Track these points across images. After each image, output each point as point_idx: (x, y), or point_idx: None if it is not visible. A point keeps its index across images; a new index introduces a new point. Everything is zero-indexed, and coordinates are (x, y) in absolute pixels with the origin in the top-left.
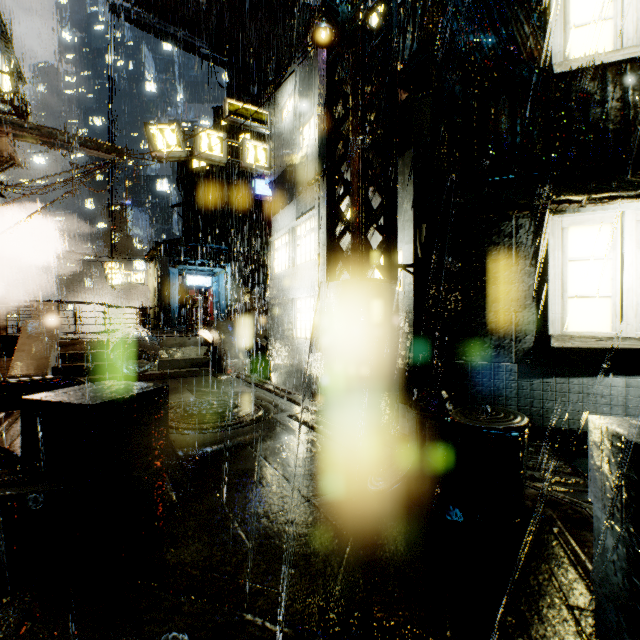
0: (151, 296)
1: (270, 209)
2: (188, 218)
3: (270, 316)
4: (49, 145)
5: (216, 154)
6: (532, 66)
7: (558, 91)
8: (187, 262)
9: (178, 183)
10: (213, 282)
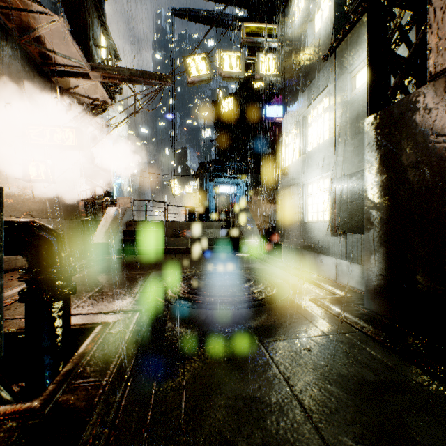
0: (197, 201)
1: (279, 131)
2: (221, 148)
3: (281, 205)
4: (121, 82)
5: (235, 71)
6: None
7: None
8: (219, 176)
9: (215, 125)
10: (237, 190)
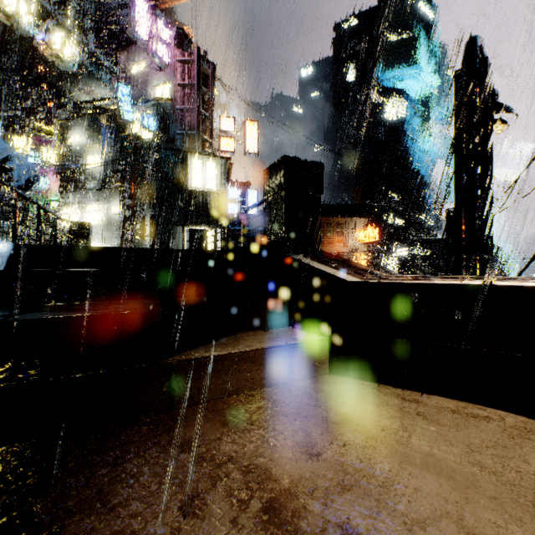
0: None
1: None
2: None
3: None
4: None
5: (21, 152)
6: (184, 185)
7: (190, 193)
8: None
9: None
10: None
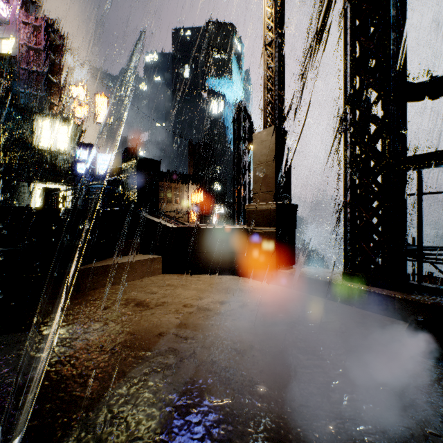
0: None
1: None
2: None
3: None
4: None
5: None
6: (29, 142)
7: (36, 152)
8: None
9: None
10: None
